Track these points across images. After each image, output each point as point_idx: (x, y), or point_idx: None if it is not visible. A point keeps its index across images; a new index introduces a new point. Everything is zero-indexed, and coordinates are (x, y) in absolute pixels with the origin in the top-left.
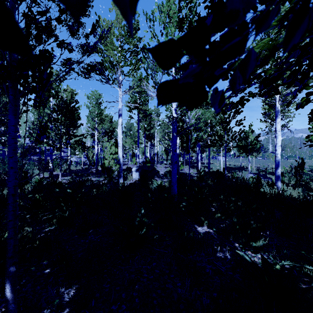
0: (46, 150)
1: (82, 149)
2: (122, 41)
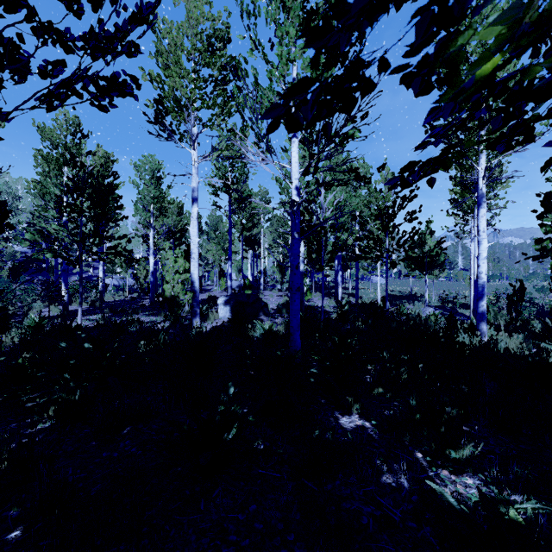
0: (57, 265)
1: (127, 263)
2: (198, 61)
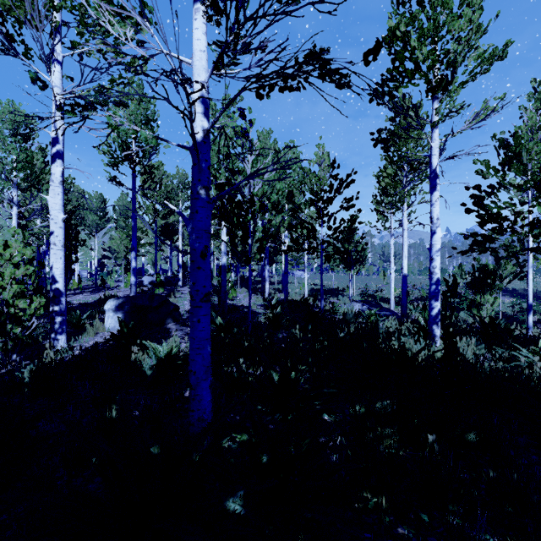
0: None
1: None
2: None
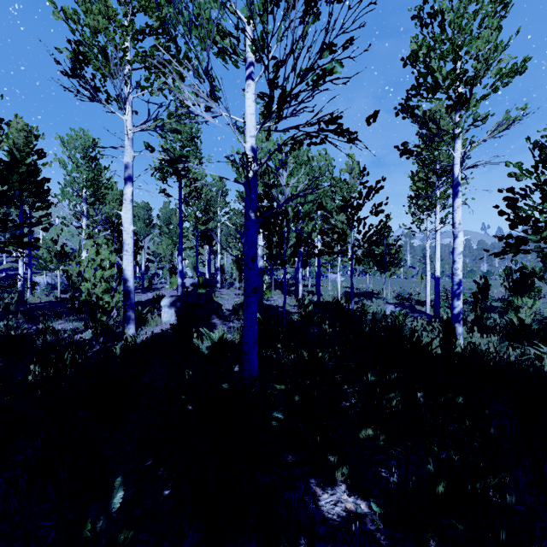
0: None
1: (59, 258)
2: (130, 2)
